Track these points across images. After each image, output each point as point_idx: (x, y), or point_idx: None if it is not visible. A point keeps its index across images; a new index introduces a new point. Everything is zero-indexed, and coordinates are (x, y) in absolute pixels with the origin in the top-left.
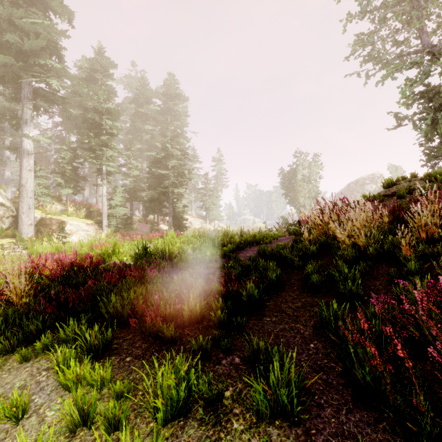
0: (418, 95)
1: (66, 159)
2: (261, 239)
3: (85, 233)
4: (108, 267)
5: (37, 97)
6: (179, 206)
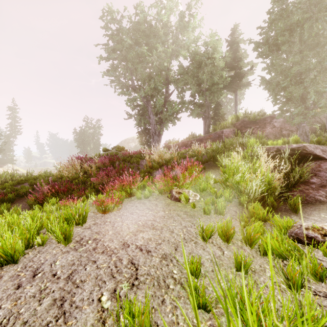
0: (136, 106)
1: None
2: (38, 177)
3: None
4: None
5: None
6: None
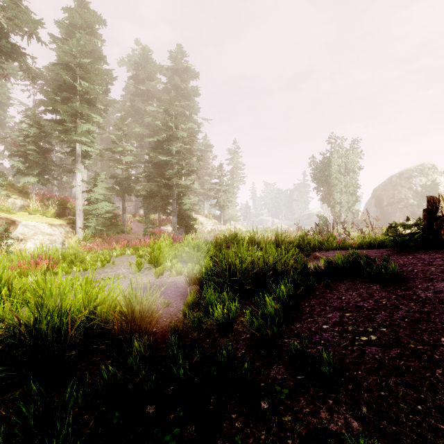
0: None
1: (30, 137)
2: (346, 263)
3: (48, 237)
4: None
5: None
6: (186, 202)
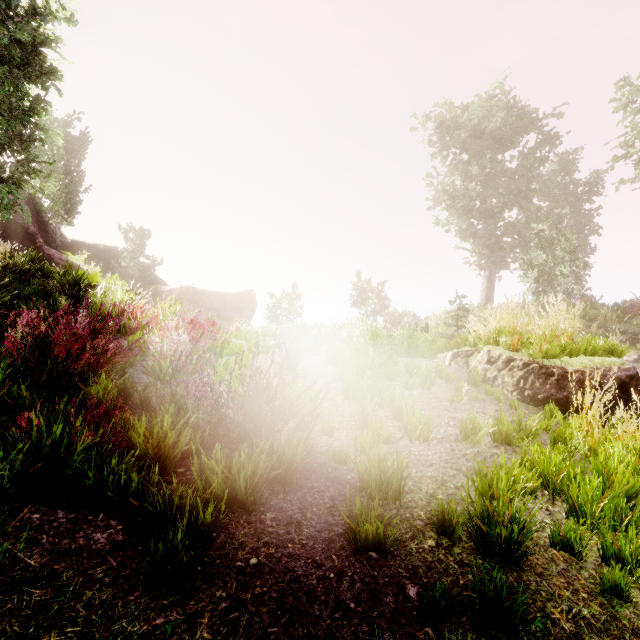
0: None
1: None
2: None
3: None
4: None
5: None
6: None
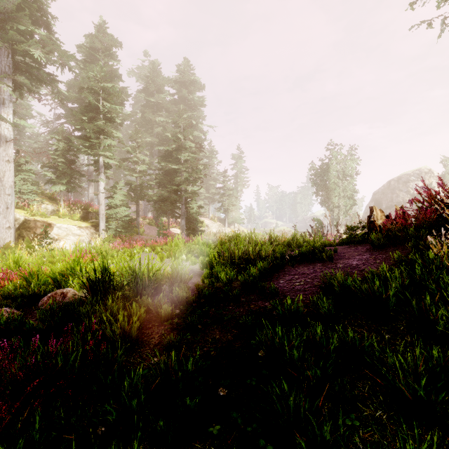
0: None
1: (59, 151)
2: (309, 252)
3: (77, 238)
4: (4, 319)
5: (19, 74)
6: (194, 206)
